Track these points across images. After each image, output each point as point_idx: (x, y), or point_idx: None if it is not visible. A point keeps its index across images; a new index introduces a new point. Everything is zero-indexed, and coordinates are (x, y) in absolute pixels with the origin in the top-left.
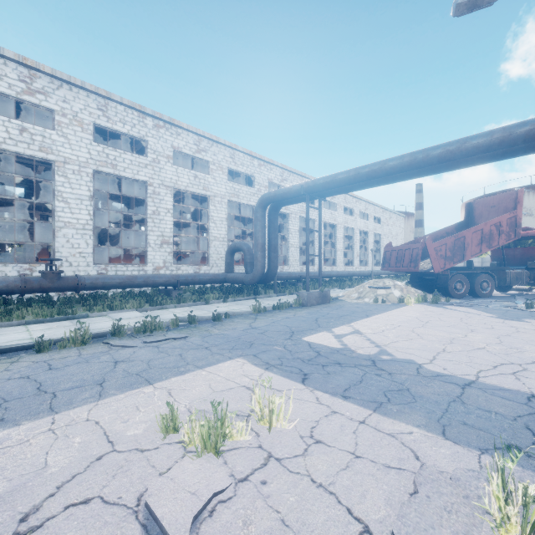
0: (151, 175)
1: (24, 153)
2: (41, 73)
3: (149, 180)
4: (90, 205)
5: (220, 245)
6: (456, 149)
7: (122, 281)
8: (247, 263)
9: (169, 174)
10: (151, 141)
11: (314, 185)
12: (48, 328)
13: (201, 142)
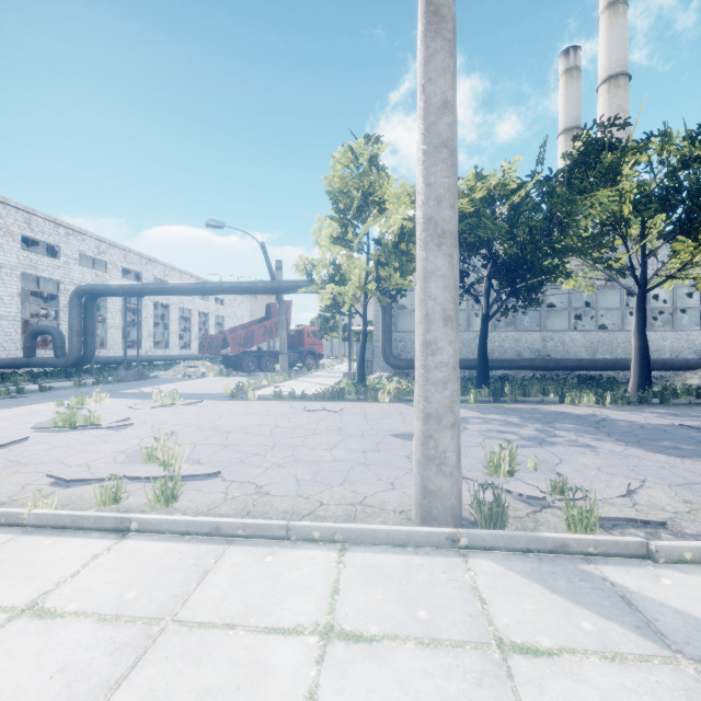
0: None
1: None
2: None
3: None
4: None
5: (9, 325)
6: (218, 287)
7: None
8: (58, 347)
9: None
10: None
11: (132, 289)
12: None
13: None
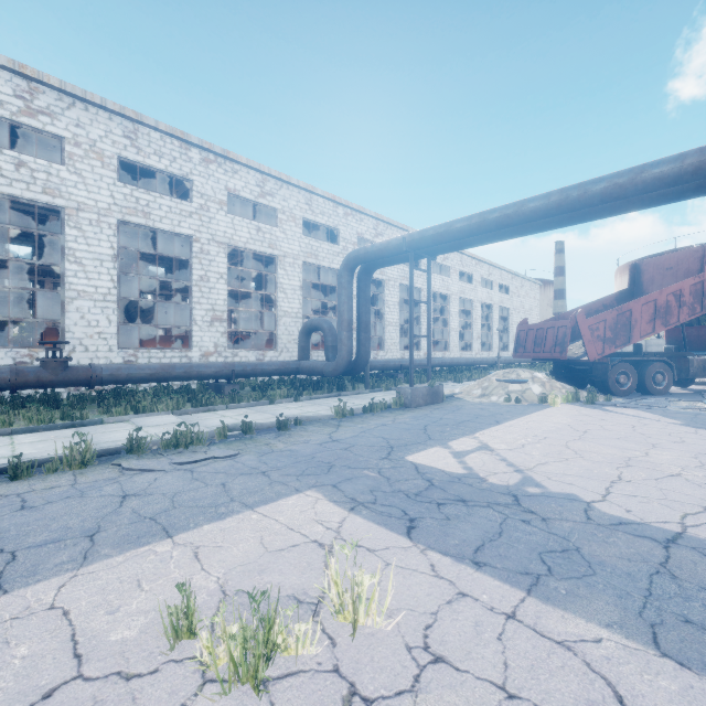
0: (198, 227)
1: (22, 196)
2: (45, 86)
3: (194, 235)
4: (114, 267)
5: (292, 323)
6: (629, 181)
7: (154, 372)
8: (329, 347)
9: (222, 226)
10: (198, 181)
11: (421, 238)
12: (41, 441)
13: (265, 183)
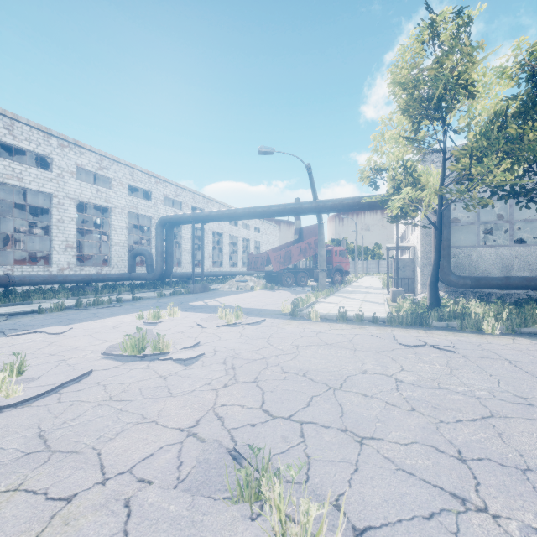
0: (56, 188)
1: None
2: None
3: (54, 193)
4: None
5: (120, 249)
6: (267, 210)
7: (45, 279)
8: (149, 265)
9: (73, 187)
10: (56, 158)
11: (198, 216)
12: (14, 309)
13: (103, 161)
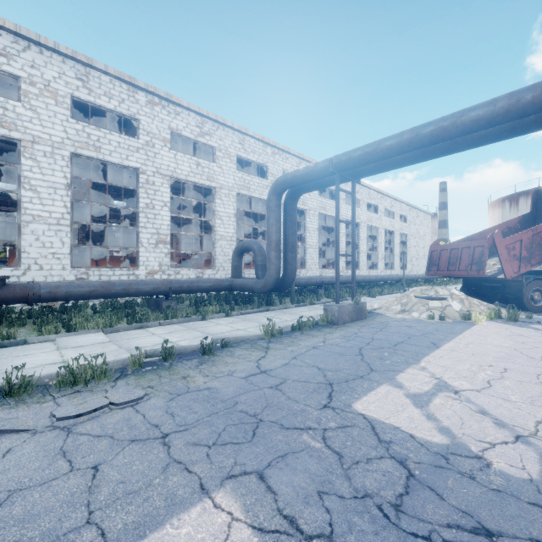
0: (144, 160)
1: None
2: (1, 29)
3: (141, 167)
4: (67, 195)
5: (227, 245)
6: None
7: (93, 289)
8: (258, 266)
9: (166, 160)
10: (144, 120)
11: (348, 159)
12: None
13: (204, 124)
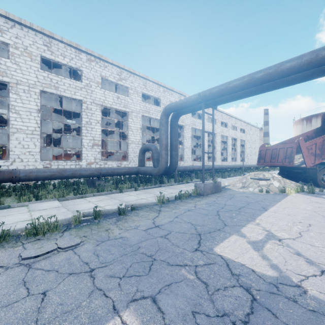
0: (85, 95)
1: None
2: None
3: (83, 99)
4: (37, 116)
5: (136, 147)
6: None
7: (53, 174)
8: (154, 159)
9: (98, 95)
10: (85, 71)
11: (210, 93)
12: None
13: (122, 73)
